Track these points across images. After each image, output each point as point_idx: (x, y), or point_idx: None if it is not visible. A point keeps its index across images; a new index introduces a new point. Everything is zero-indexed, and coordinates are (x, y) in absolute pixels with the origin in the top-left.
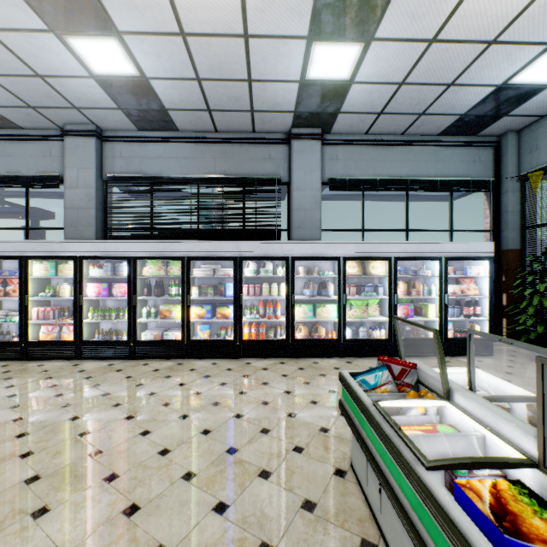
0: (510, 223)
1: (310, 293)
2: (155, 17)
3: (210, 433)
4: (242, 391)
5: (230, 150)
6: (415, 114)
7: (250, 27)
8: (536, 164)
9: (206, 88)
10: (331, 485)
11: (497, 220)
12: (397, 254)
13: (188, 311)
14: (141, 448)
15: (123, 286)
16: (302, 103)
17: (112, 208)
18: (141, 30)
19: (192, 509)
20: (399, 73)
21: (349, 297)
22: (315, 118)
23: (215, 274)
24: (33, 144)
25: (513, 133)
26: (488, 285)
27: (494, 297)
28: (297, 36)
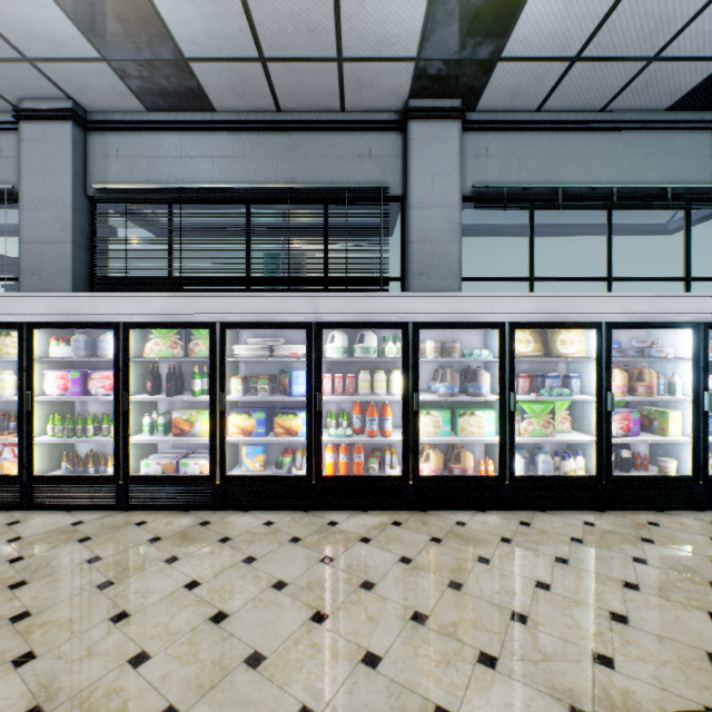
0: None
1: (447, 390)
2: None
3: None
4: (317, 613)
5: (302, 143)
6: (640, 61)
7: None
8: None
9: (252, 0)
10: None
11: None
12: (611, 317)
13: (222, 423)
14: None
15: (108, 377)
16: (433, 37)
17: (102, 244)
18: None
19: None
20: None
21: (520, 396)
22: (453, 74)
23: (273, 355)
24: None
25: None
26: None
27: None
28: None
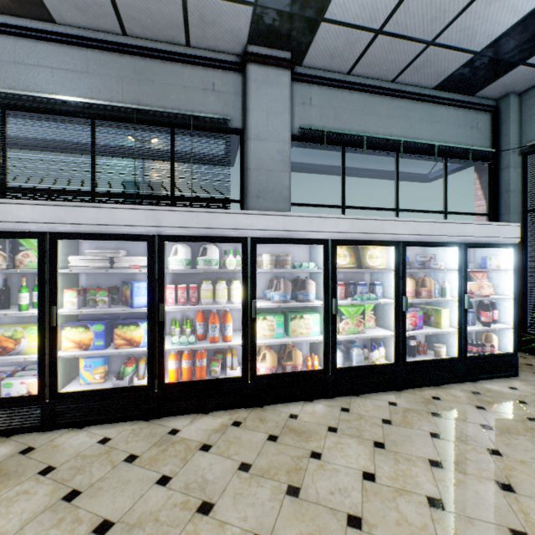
0: (512, 205)
1: (281, 297)
2: None
3: None
4: None
5: (148, 69)
6: (422, 43)
7: None
8: None
9: None
10: None
11: (495, 201)
12: (406, 237)
13: (53, 338)
14: None
15: None
16: None
17: None
18: None
19: None
20: None
21: (340, 301)
22: (285, 26)
23: (114, 267)
24: None
25: (515, 96)
26: (512, 282)
27: None
28: None
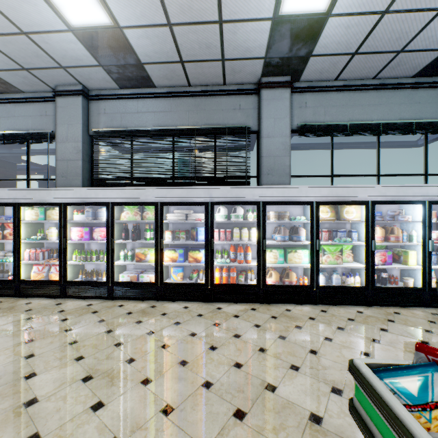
0: None
1: (281, 238)
2: None
3: (172, 413)
4: (212, 346)
5: (202, 103)
6: (393, 53)
7: None
8: None
9: (177, 35)
10: None
11: None
12: (374, 198)
13: (161, 255)
14: (86, 434)
15: (103, 230)
16: (274, 47)
17: (97, 160)
18: None
19: None
20: None
21: (322, 242)
22: (285, 64)
23: (187, 219)
24: (32, 105)
25: None
26: None
27: None
28: None
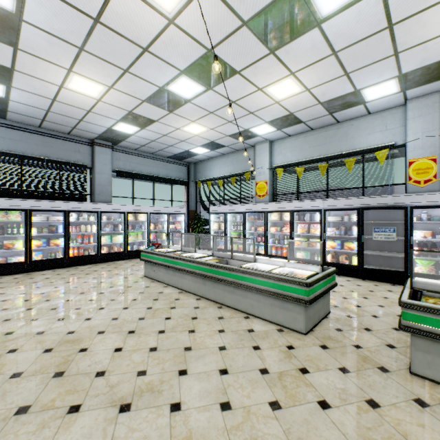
0: (192, 199)
1: (110, 230)
2: (42, 92)
3: (88, 282)
4: (87, 274)
5: (50, 141)
6: (158, 150)
7: (93, 110)
8: (200, 178)
9: (50, 114)
10: (140, 279)
11: (188, 197)
12: (151, 211)
13: (31, 243)
14: (63, 289)
15: None
16: (106, 133)
17: None
18: (28, 91)
19: (103, 289)
20: (153, 138)
21: (130, 231)
22: (111, 139)
23: (49, 220)
24: None
25: (193, 163)
26: (184, 224)
27: (187, 229)
28: (114, 119)
